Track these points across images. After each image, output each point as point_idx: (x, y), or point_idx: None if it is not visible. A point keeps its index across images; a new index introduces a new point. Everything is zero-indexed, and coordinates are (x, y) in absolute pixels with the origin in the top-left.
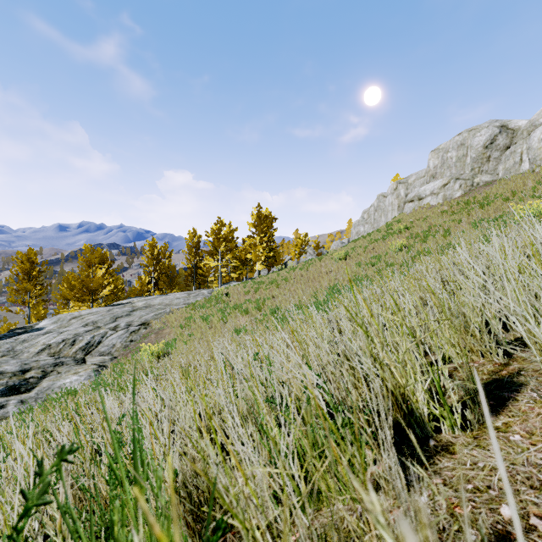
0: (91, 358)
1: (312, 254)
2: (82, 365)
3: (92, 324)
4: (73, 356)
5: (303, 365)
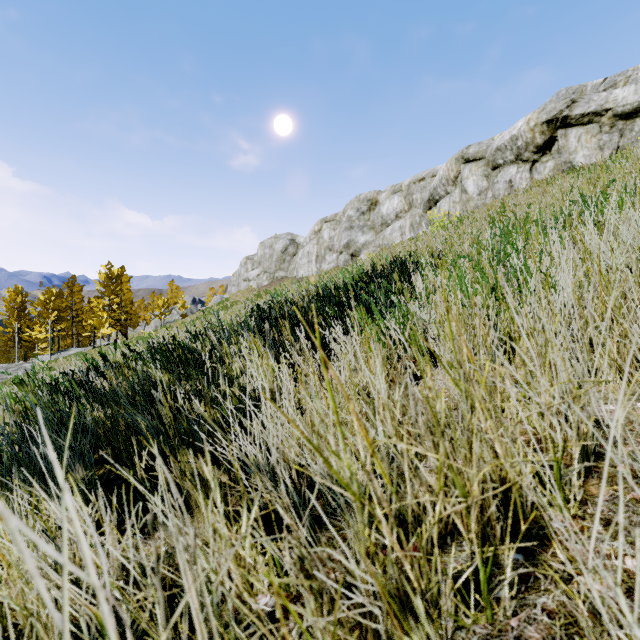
0: None
1: (180, 313)
2: None
3: None
4: None
5: None
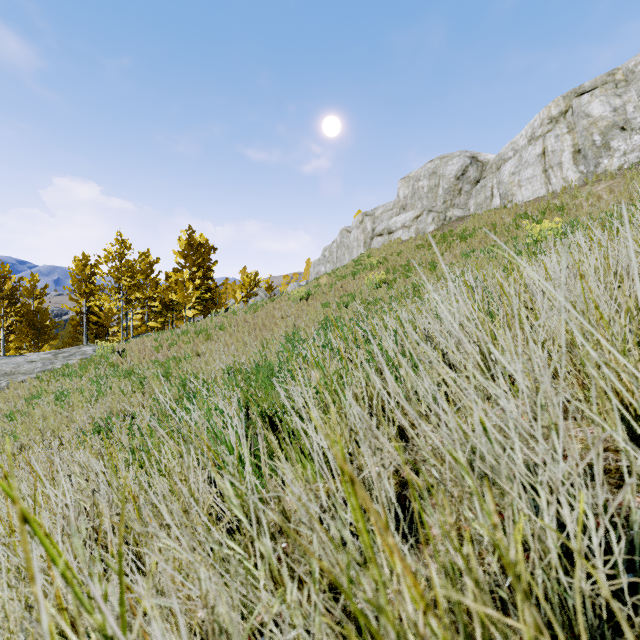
0: None
1: (263, 297)
2: None
3: None
4: None
5: None
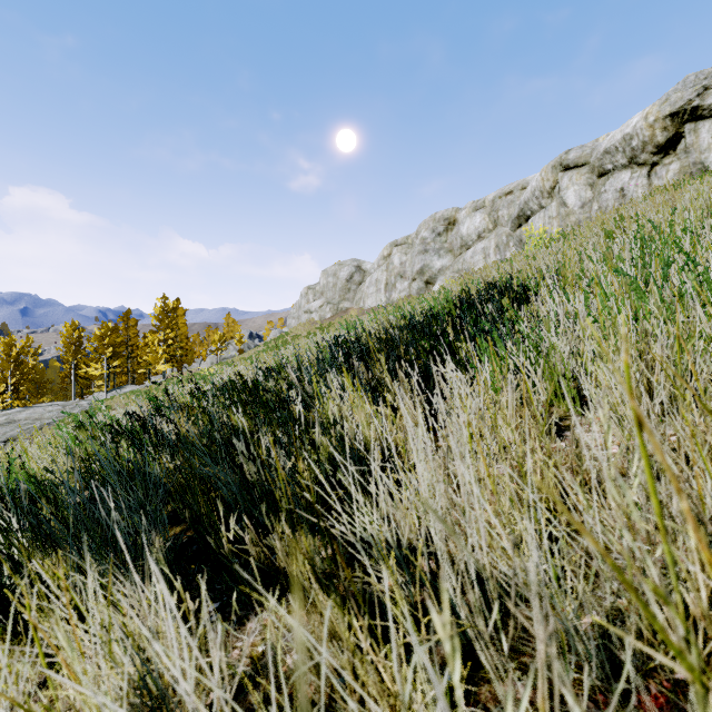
0: None
1: (237, 349)
2: None
3: None
4: None
5: None
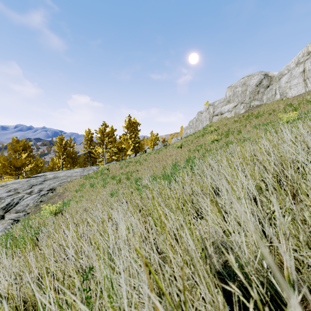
0: (8, 215)
1: (160, 145)
2: (1, 220)
3: (14, 190)
4: None
5: None
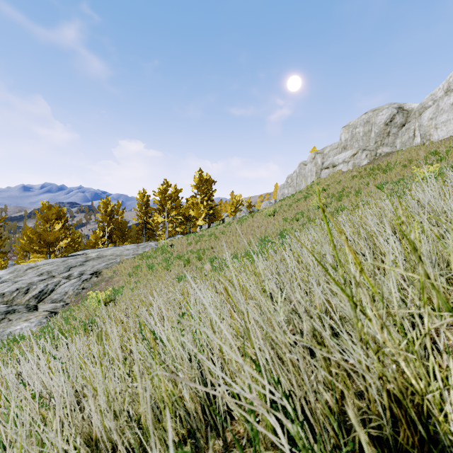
0: (43, 305)
1: (245, 212)
2: (34, 312)
3: (47, 274)
4: (25, 303)
5: (245, 365)
